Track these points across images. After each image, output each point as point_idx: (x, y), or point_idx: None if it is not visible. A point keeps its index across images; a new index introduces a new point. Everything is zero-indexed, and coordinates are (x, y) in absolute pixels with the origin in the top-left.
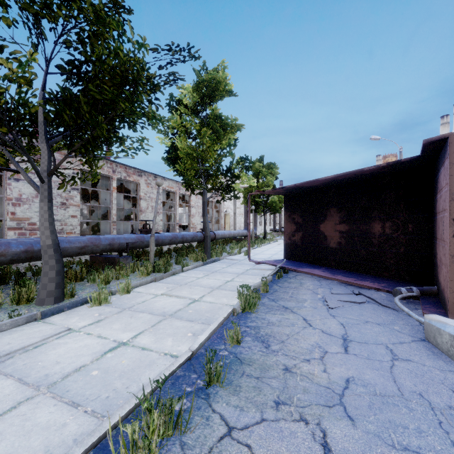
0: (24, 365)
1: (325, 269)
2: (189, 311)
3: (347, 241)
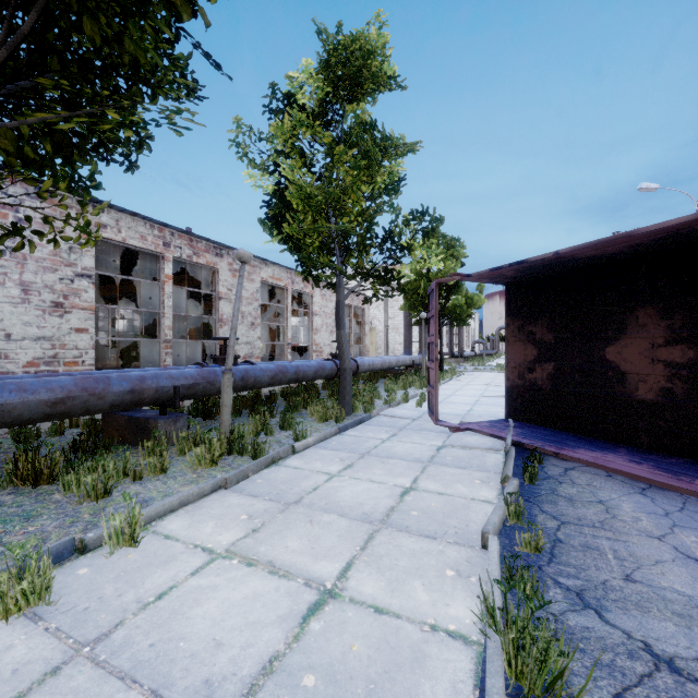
0: None
1: (631, 452)
2: (305, 677)
3: (692, 387)
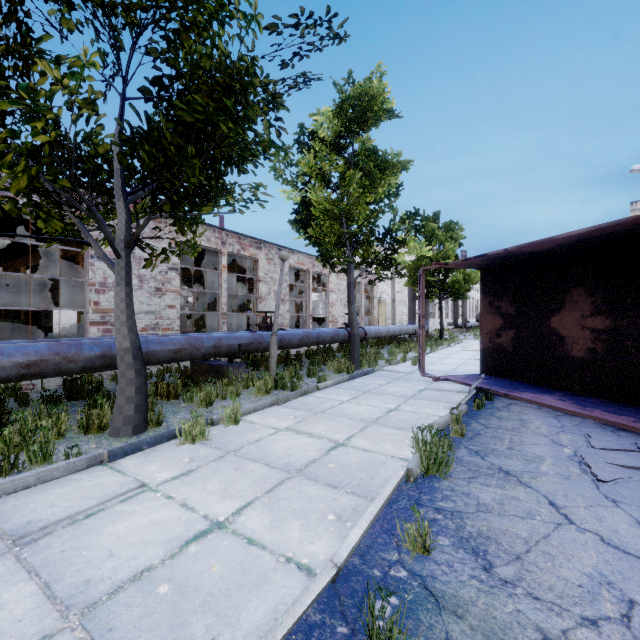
0: (61, 553)
1: (564, 395)
2: (329, 464)
3: (608, 347)
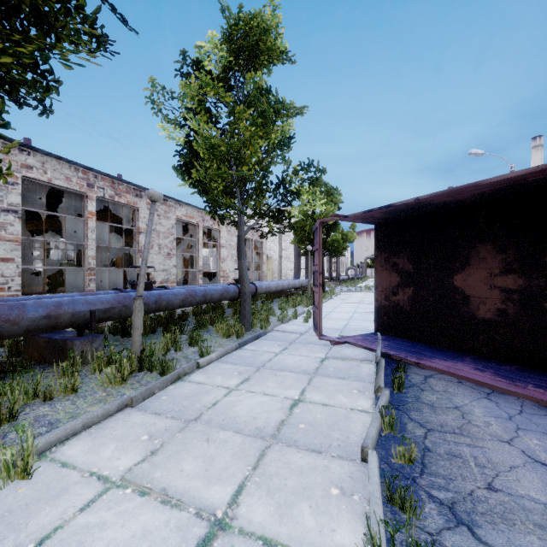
0: None
1: (475, 361)
2: None
3: (521, 309)
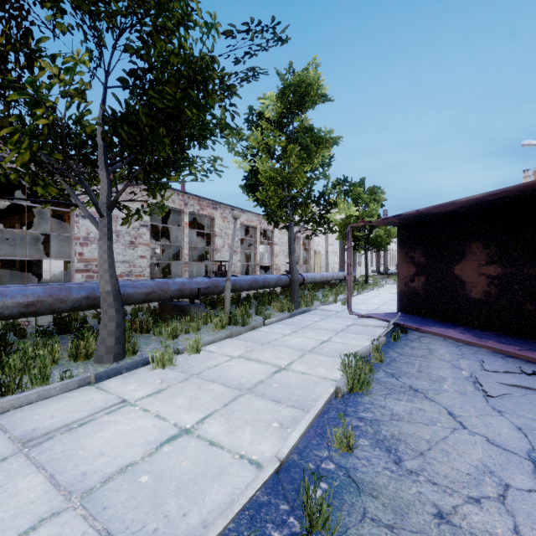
0: (62, 453)
1: (464, 329)
2: (274, 384)
3: (500, 290)
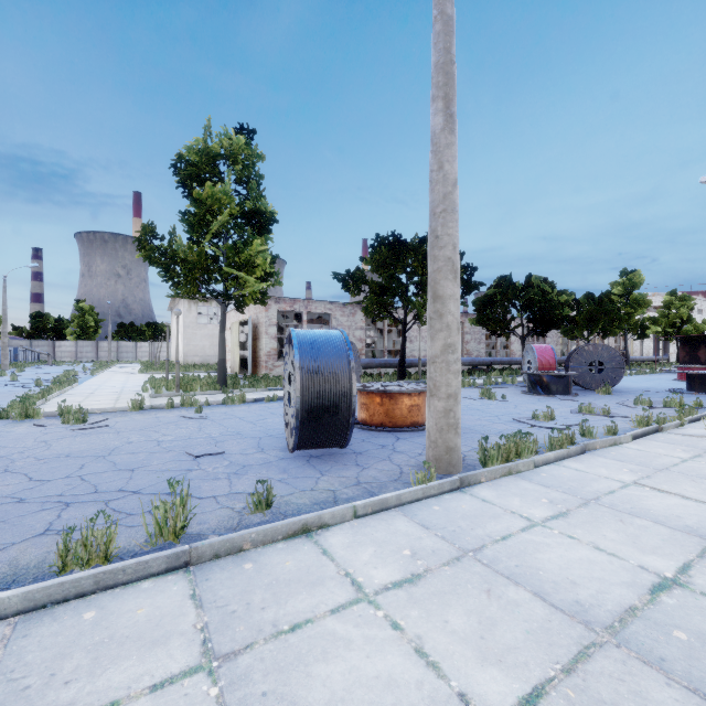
0: None
1: None
2: None
3: None
